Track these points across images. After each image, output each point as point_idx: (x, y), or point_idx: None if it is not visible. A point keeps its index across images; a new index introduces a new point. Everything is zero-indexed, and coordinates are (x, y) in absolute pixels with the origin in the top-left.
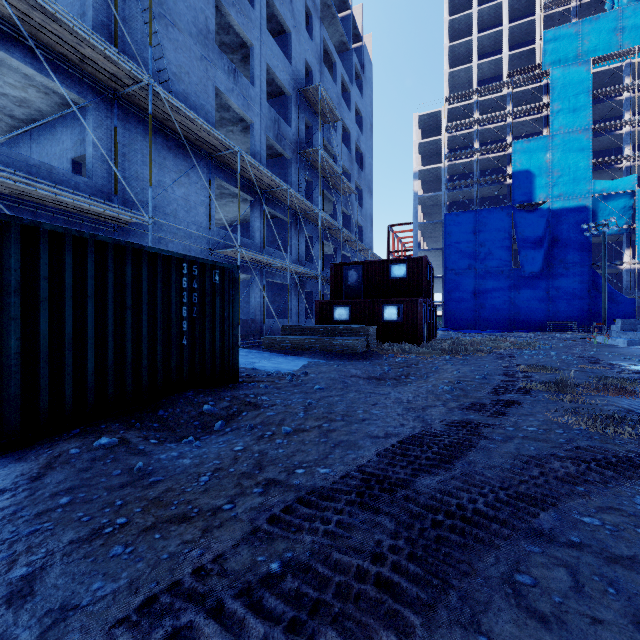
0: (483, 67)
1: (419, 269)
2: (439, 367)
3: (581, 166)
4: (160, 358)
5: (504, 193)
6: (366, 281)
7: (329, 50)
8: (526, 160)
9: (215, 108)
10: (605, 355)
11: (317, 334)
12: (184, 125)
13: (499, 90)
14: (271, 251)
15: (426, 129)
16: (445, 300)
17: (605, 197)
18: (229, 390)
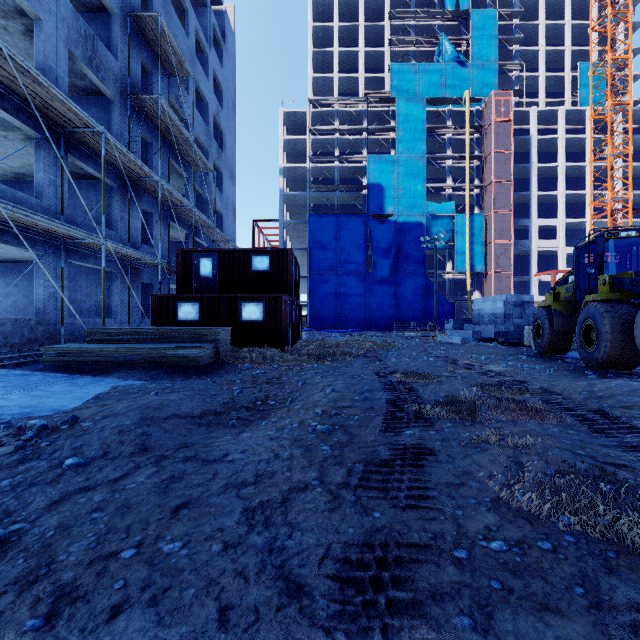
0: (343, 81)
1: (284, 262)
2: (307, 381)
3: (419, 188)
4: None
5: (360, 203)
6: (222, 273)
7: None
8: (378, 175)
9: None
10: (454, 354)
11: (145, 340)
12: None
13: (357, 105)
14: (79, 221)
15: (292, 127)
16: (310, 300)
17: (435, 217)
18: None
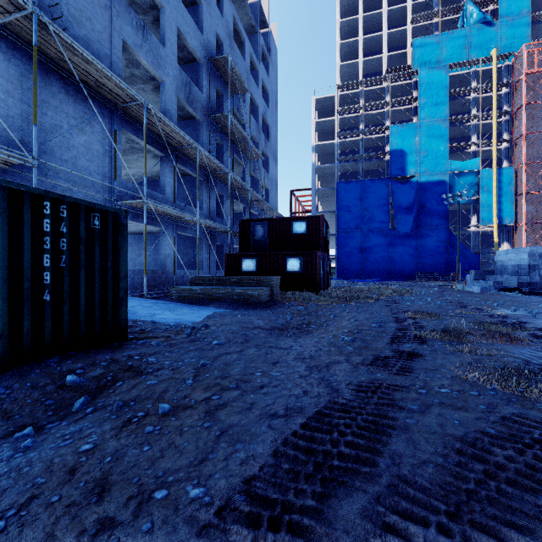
0: (367, 63)
1: (317, 226)
2: (337, 315)
3: (441, 149)
4: (5, 319)
5: (383, 167)
6: (271, 236)
7: (239, 29)
8: (400, 141)
9: (124, 63)
10: (469, 300)
11: (225, 284)
12: (83, 69)
13: (380, 83)
14: (182, 206)
15: (322, 111)
16: (337, 254)
17: (458, 174)
18: (110, 351)
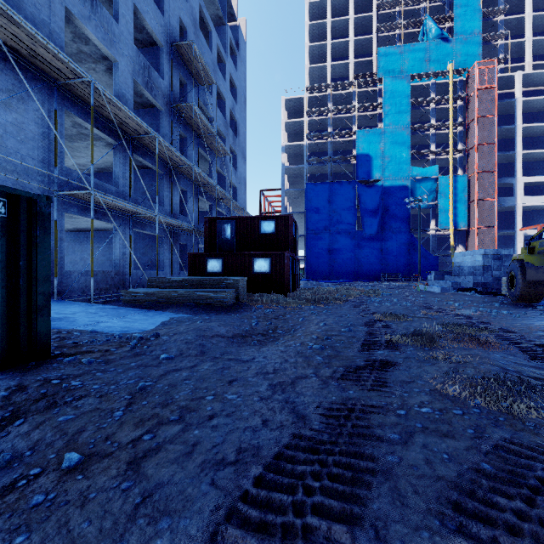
0: (335, 68)
1: (286, 226)
2: (305, 318)
3: (404, 155)
4: None
5: (350, 171)
6: (238, 235)
7: (205, 17)
8: (366, 146)
9: (70, 37)
10: (432, 300)
11: (186, 286)
12: (10, 32)
13: (347, 88)
14: (140, 200)
15: (291, 111)
16: (306, 255)
17: (419, 180)
18: (20, 374)
